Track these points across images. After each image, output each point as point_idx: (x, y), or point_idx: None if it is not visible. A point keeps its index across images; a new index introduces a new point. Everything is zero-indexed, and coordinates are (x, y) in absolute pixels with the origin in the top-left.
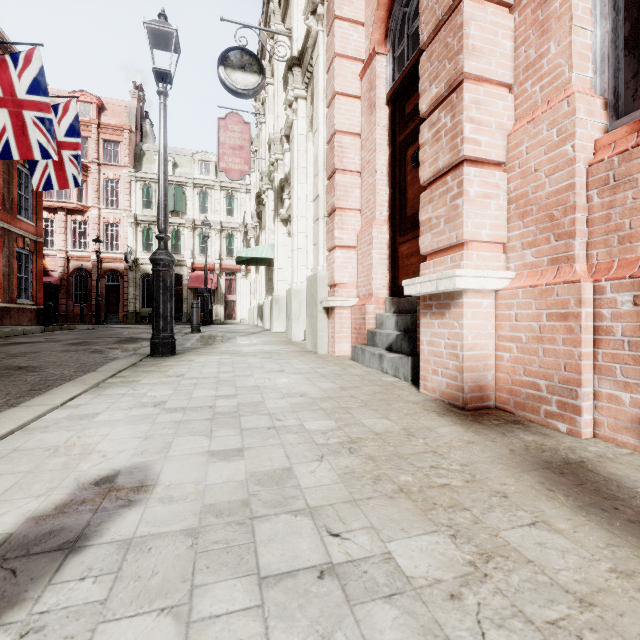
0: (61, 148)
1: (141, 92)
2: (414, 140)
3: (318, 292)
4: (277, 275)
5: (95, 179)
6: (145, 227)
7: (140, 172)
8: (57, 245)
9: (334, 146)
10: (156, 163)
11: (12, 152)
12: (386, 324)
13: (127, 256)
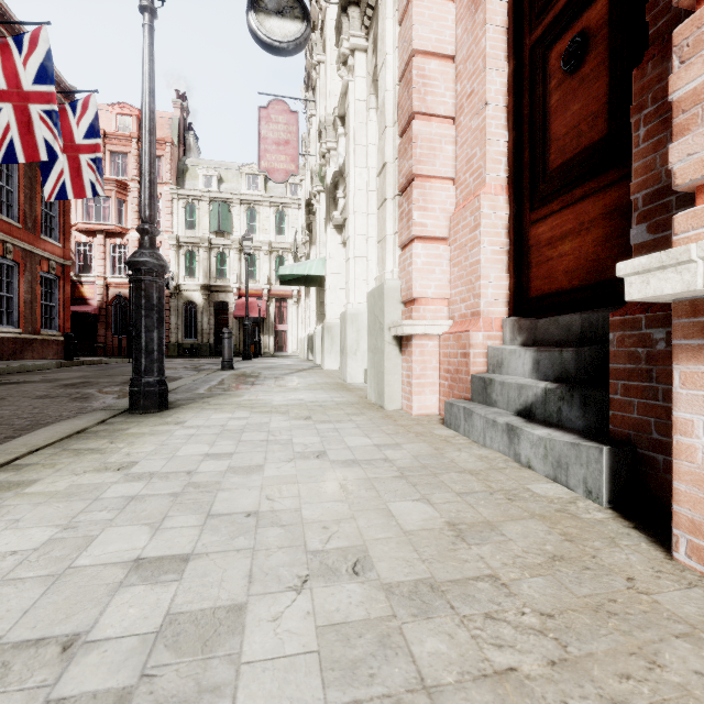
0: (79, 152)
1: (184, 102)
2: (567, 24)
3: (385, 312)
4: (329, 296)
5: (135, 198)
6: (188, 250)
7: (182, 189)
8: (96, 271)
9: (412, 75)
10: (200, 179)
11: (17, 154)
12: (510, 365)
13: (168, 282)
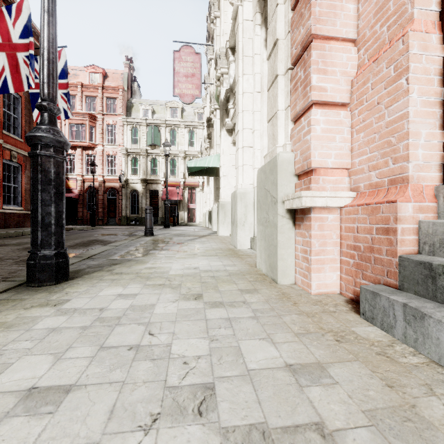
0: None
1: (131, 63)
2: None
3: (278, 185)
4: (223, 182)
5: (100, 125)
6: (133, 157)
7: (129, 118)
8: (77, 171)
9: None
10: (140, 111)
11: (9, 87)
12: None
13: (120, 177)
